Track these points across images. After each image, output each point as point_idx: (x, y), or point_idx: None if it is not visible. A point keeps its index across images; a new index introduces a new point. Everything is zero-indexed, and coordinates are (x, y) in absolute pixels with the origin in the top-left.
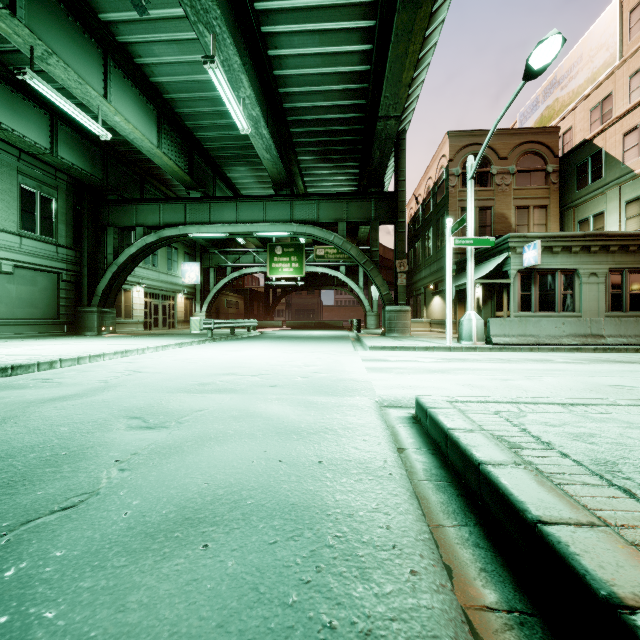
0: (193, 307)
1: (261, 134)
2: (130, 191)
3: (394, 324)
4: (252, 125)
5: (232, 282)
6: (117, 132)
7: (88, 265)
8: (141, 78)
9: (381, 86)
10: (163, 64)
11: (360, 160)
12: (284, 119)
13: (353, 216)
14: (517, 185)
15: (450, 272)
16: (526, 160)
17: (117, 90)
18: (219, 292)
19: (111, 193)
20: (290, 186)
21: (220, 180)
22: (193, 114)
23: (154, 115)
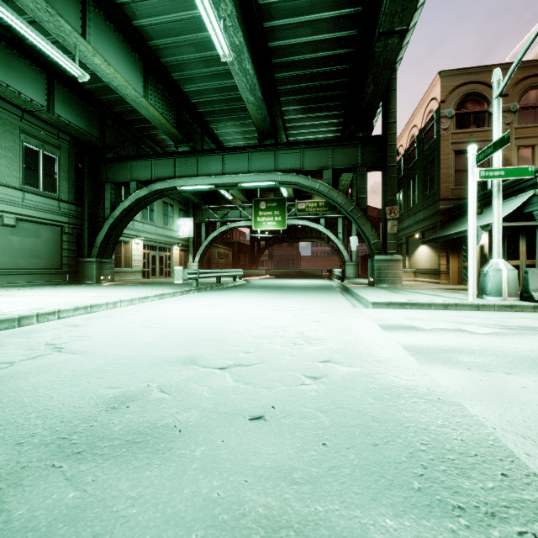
0: (187, 258)
1: (245, 70)
2: (127, 150)
3: (384, 274)
4: (235, 58)
5: (222, 236)
6: (110, 90)
7: (88, 219)
8: (124, 22)
9: (377, 8)
10: (143, 1)
11: (345, 107)
12: (269, 62)
13: (339, 163)
14: (519, 123)
15: (474, 211)
16: (530, 95)
17: (97, 32)
18: (210, 244)
19: (108, 151)
20: (274, 135)
21: (208, 137)
22: (178, 63)
23: (140, 65)
